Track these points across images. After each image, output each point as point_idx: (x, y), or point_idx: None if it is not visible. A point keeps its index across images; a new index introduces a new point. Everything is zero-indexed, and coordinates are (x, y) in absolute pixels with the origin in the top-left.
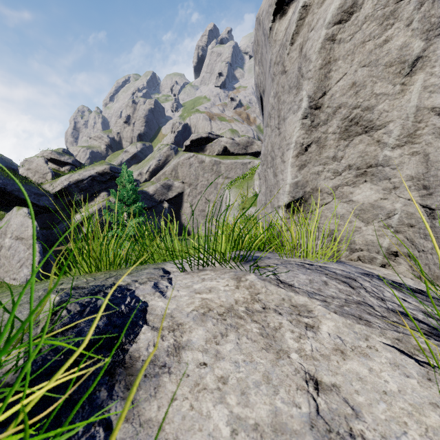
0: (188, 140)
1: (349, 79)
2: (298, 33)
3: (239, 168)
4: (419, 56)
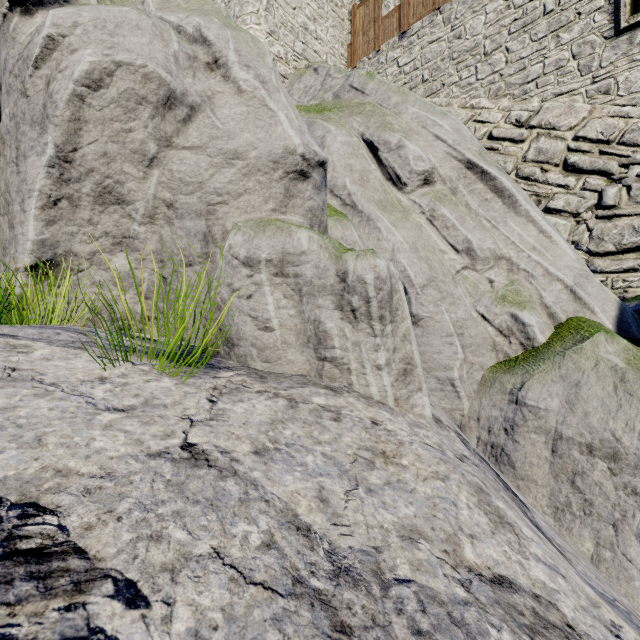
0: None
1: (101, 147)
2: (45, 61)
3: None
4: (155, 156)
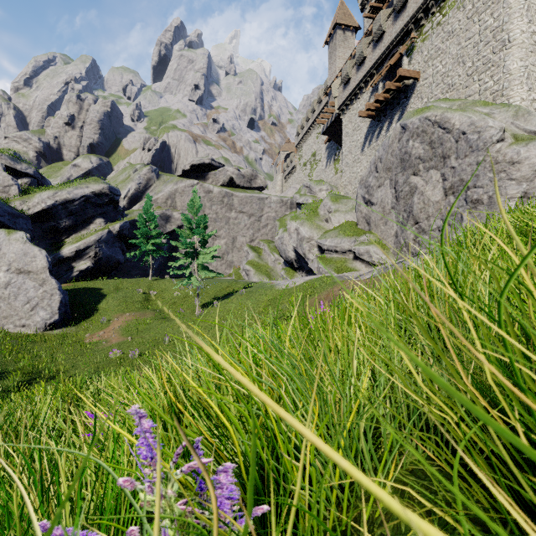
0: (188, 164)
1: None
2: (516, 162)
3: (255, 203)
4: None
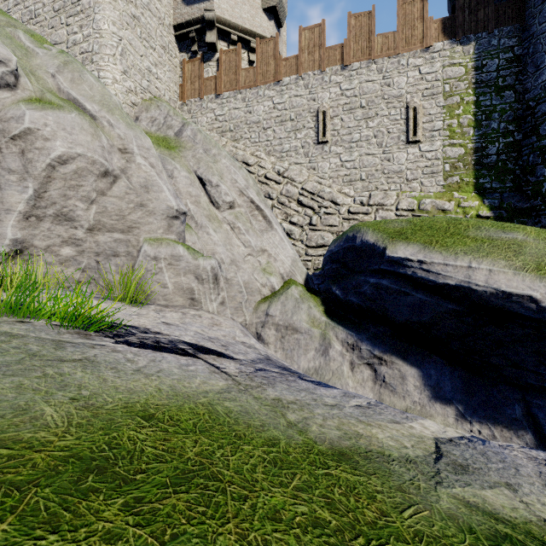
0: None
1: (63, 192)
2: (21, 137)
3: None
4: (95, 199)
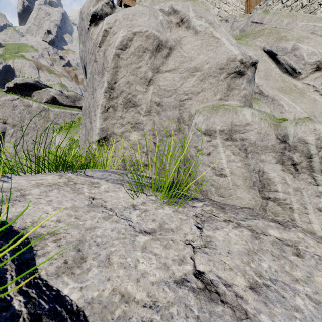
0: (11, 82)
1: (126, 79)
2: (103, 43)
3: (68, 117)
4: (151, 79)
